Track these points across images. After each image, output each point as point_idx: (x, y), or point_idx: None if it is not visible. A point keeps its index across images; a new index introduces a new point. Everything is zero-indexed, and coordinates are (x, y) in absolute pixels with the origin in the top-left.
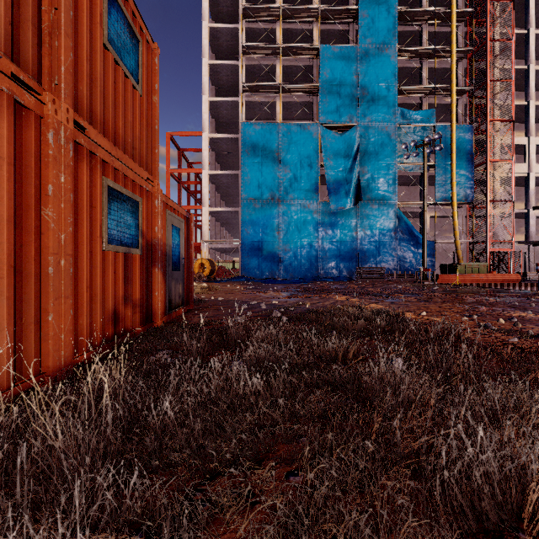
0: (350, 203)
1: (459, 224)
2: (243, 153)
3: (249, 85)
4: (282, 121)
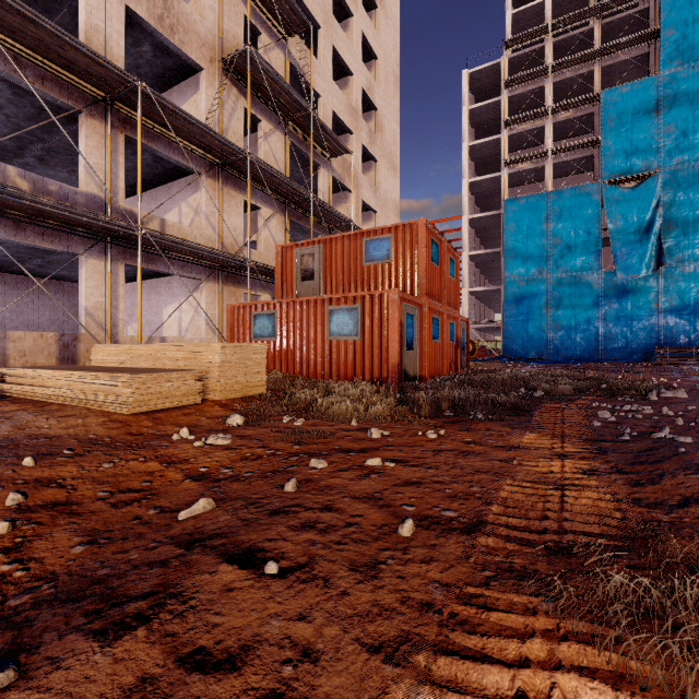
0: (646, 269)
1: None
2: (506, 231)
3: (512, 159)
4: (555, 180)
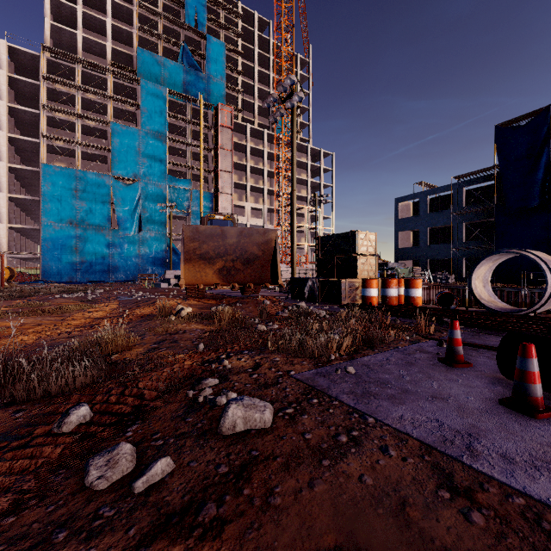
0: (134, 231)
1: None
2: (44, 187)
3: (50, 135)
4: (84, 161)
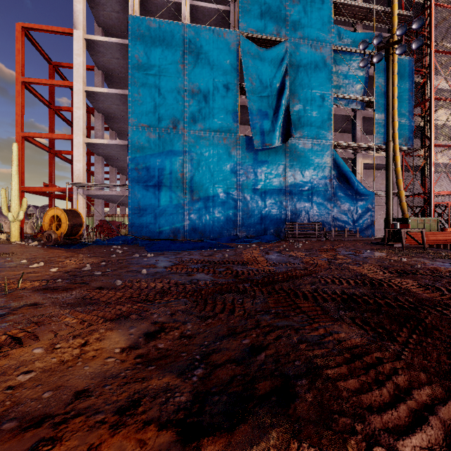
0: (278, 139)
1: (394, 174)
2: (132, 59)
3: None
4: None
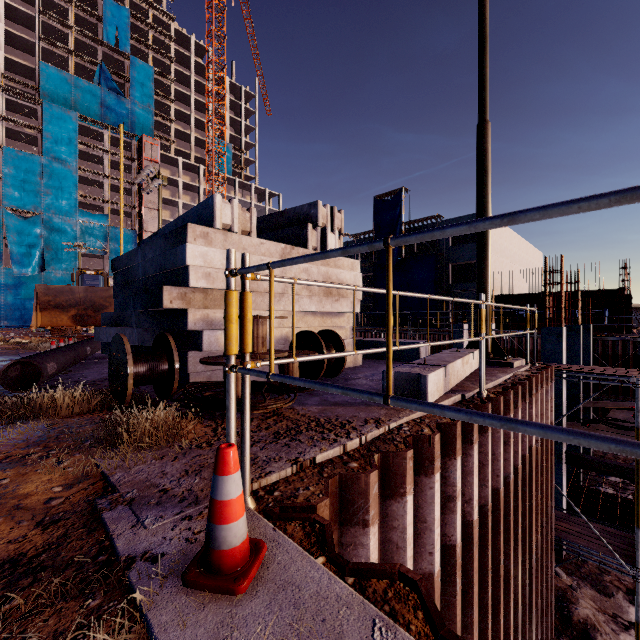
0: (34, 271)
1: None
2: None
3: None
4: None
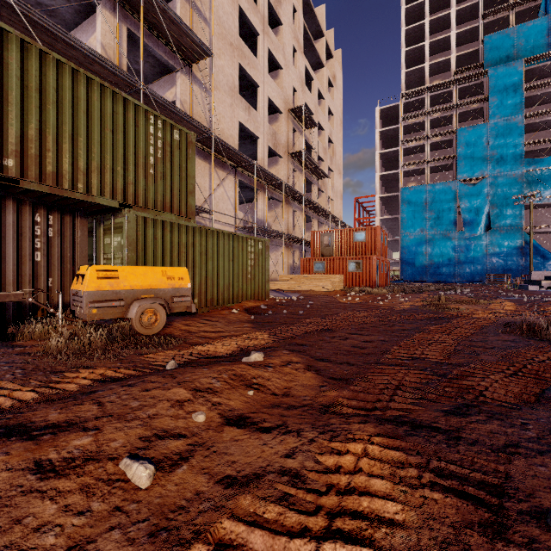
0: (481, 231)
1: None
2: (402, 206)
3: (406, 164)
4: (430, 174)
